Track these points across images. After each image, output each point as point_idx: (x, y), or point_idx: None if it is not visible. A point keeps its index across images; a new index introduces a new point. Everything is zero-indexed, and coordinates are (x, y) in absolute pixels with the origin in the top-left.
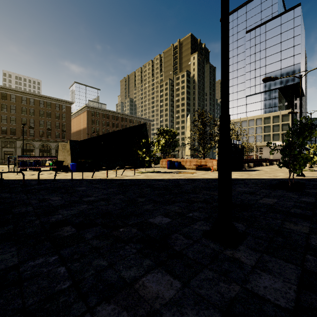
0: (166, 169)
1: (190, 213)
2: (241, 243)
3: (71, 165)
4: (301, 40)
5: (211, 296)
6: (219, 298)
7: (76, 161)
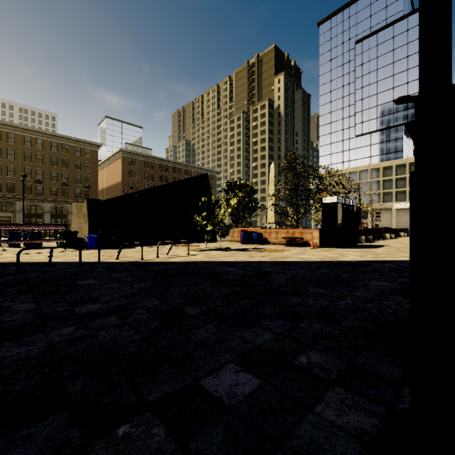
0: (239, 244)
1: (302, 354)
2: None
3: (88, 238)
4: None
5: None
6: None
7: (97, 232)
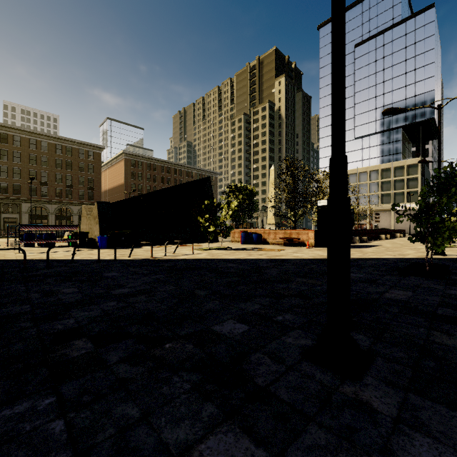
0: (240, 244)
1: (279, 315)
2: (367, 372)
3: (99, 238)
4: (436, 57)
5: None
6: None
7: (107, 233)
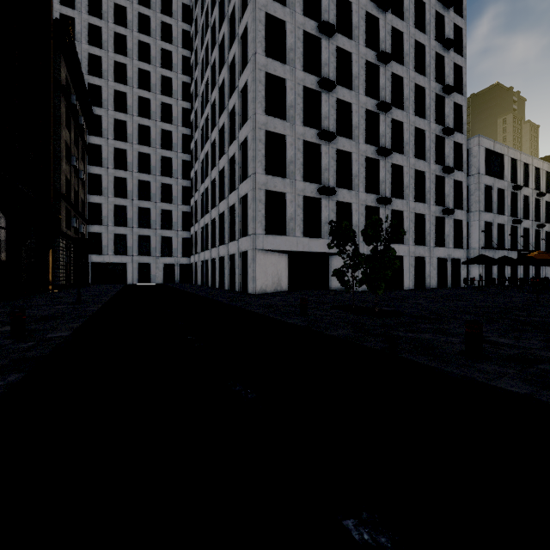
0: None
1: None
2: None
3: None
4: None
5: None
6: None
7: None
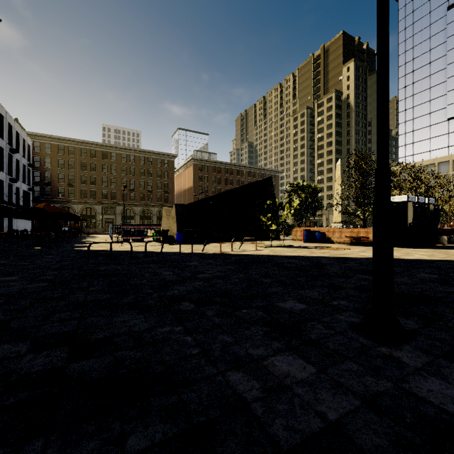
0: (302, 242)
1: (335, 301)
2: (406, 343)
3: (176, 235)
4: None
5: (352, 385)
6: (362, 389)
7: (183, 231)
